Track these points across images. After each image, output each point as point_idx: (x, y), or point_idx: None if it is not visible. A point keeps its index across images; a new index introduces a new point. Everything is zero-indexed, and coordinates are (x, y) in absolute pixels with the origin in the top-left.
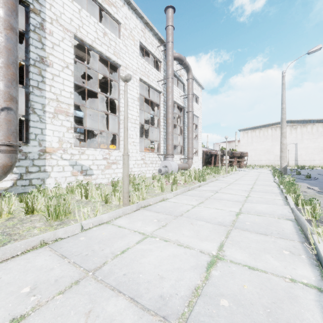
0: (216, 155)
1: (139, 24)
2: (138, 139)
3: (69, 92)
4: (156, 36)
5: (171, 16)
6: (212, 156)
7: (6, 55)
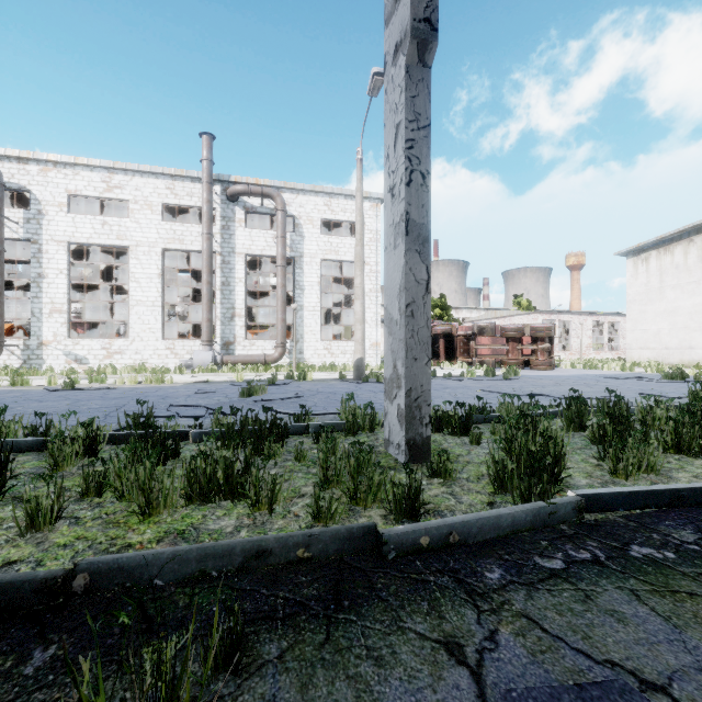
0: (454, 337)
1: (162, 183)
2: (159, 324)
3: (63, 293)
4: (200, 179)
5: (204, 146)
6: (439, 338)
7: None
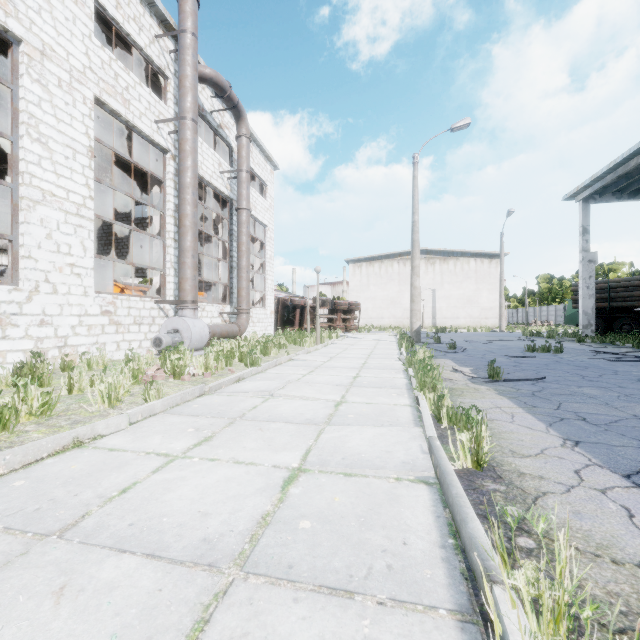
0: (304, 307)
1: None
2: (89, 259)
3: None
4: (151, 8)
5: None
6: (297, 308)
7: None
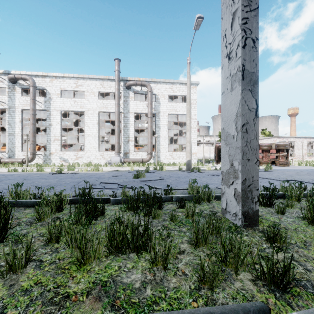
0: None
1: (98, 82)
2: (97, 145)
3: (59, 132)
4: (114, 80)
5: (116, 64)
6: None
7: (31, 131)
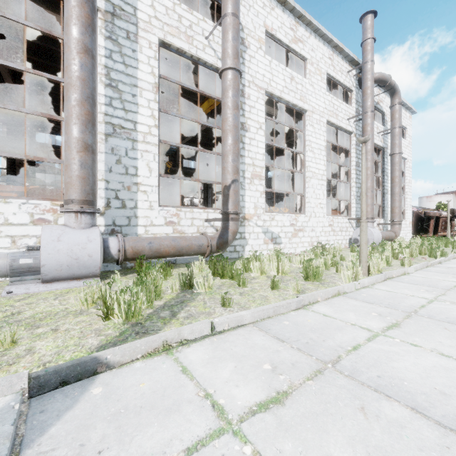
0: (438, 218)
1: (326, 51)
2: (325, 200)
3: (262, 154)
4: (346, 58)
5: (371, 24)
6: (430, 219)
7: (235, 133)
